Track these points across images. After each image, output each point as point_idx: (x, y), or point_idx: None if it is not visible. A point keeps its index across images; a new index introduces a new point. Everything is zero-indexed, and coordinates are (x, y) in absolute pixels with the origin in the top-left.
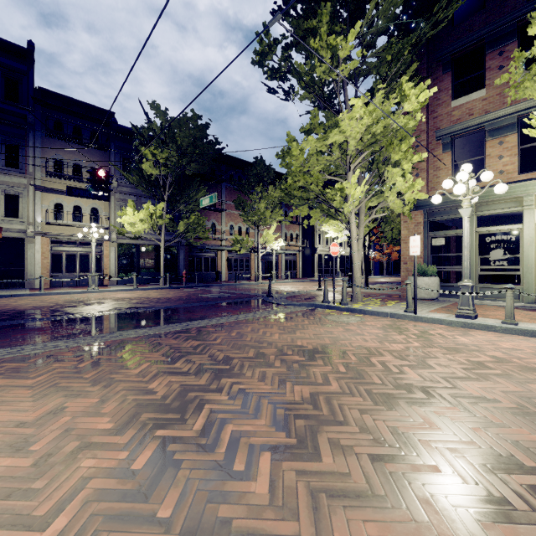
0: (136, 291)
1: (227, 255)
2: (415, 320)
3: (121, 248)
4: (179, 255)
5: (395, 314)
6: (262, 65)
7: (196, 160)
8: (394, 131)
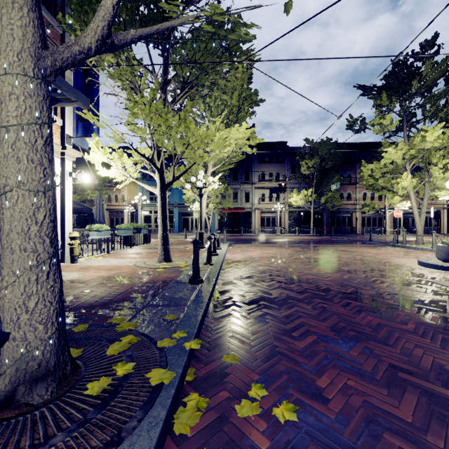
0: (297, 236)
1: (360, 215)
2: (431, 251)
3: (290, 213)
4: (323, 216)
5: (422, 248)
6: (351, 129)
7: (331, 160)
8: (426, 150)
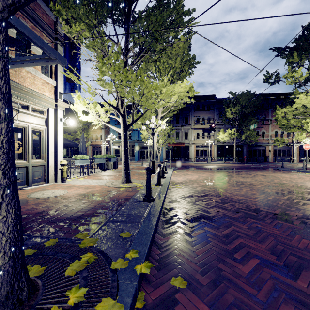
0: (224, 164)
1: (272, 148)
2: None
3: (218, 147)
4: (243, 149)
5: None
6: (267, 82)
7: (249, 107)
8: None
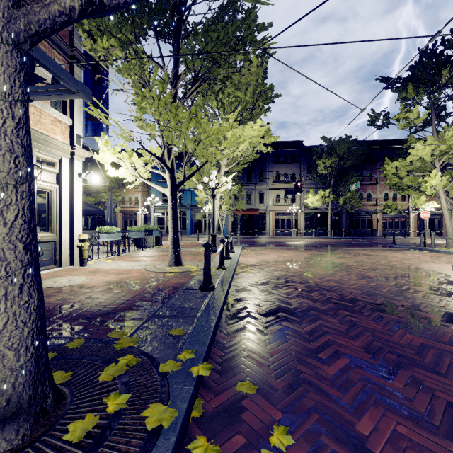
0: (314, 239)
1: (381, 217)
2: None
3: (306, 215)
4: (341, 218)
5: None
6: (373, 125)
7: (350, 159)
8: None
